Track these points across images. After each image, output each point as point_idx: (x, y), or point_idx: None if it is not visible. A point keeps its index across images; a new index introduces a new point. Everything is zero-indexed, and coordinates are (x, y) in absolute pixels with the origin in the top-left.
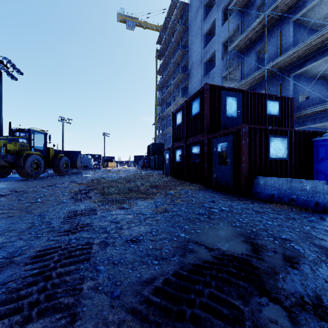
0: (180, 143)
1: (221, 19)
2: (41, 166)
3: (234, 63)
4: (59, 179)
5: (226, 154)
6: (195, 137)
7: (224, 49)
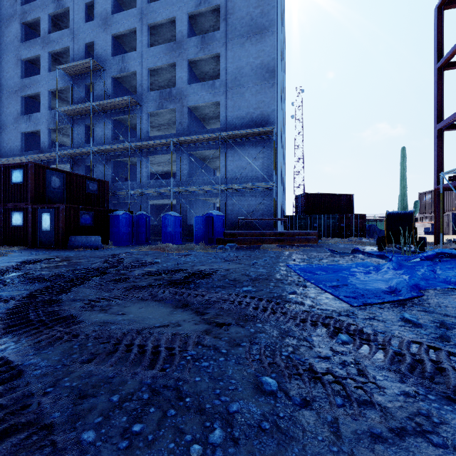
0: None
1: (49, 62)
2: None
3: (65, 123)
4: None
5: (49, 221)
6: (16, 204)
7: (52, 95)
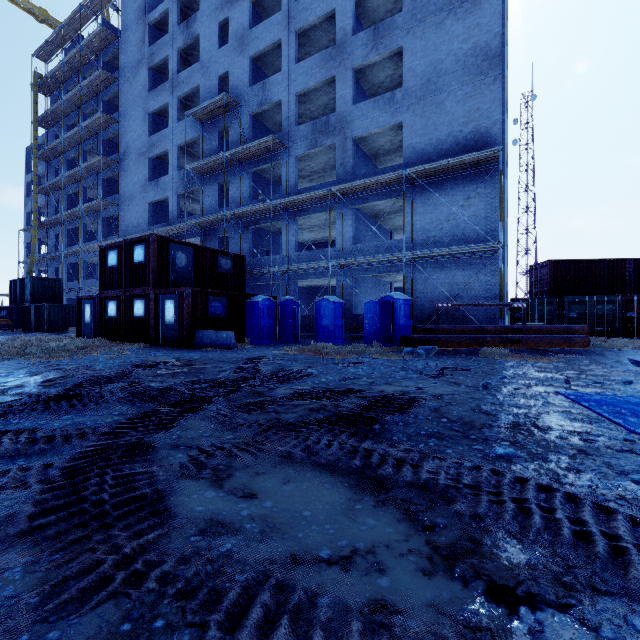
0: (115, 292)
1: (177, 111)
2: None
3: (195, 184)
4: None
5: (173, 311)
6: (138, 289)
7: (182, 152)
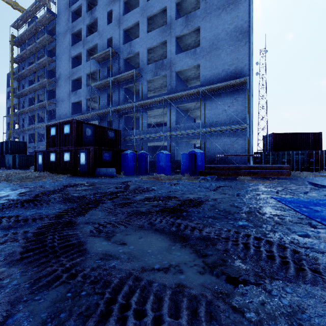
0: (54, 148)
1: (86, 56)
2: None
3: (95, 94)
4: None
5: (84, 158)
6: (66, 147)
7: (88, 77)
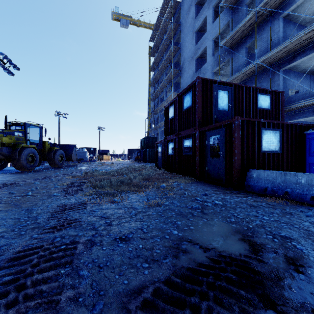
0: (172, 136)
1: (212, 16)
2: (36, 159)
3: (225, 59)
4: (54, 172)
5: (218, 146)
6: (187, 130)
7: (215, 46)
